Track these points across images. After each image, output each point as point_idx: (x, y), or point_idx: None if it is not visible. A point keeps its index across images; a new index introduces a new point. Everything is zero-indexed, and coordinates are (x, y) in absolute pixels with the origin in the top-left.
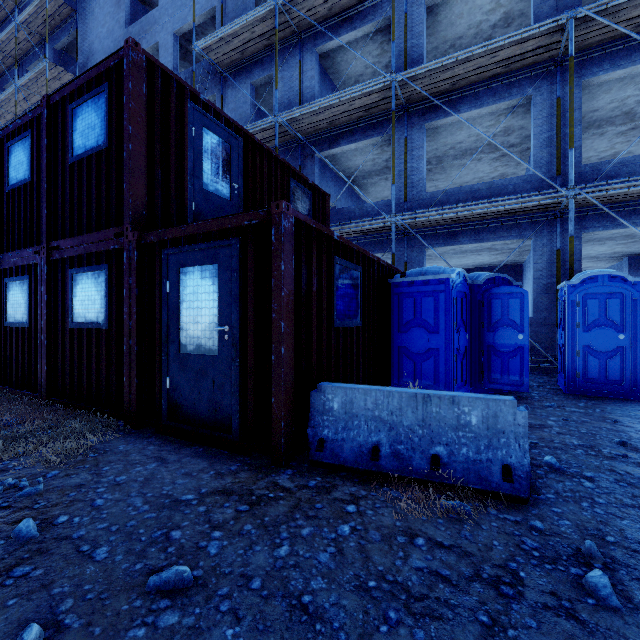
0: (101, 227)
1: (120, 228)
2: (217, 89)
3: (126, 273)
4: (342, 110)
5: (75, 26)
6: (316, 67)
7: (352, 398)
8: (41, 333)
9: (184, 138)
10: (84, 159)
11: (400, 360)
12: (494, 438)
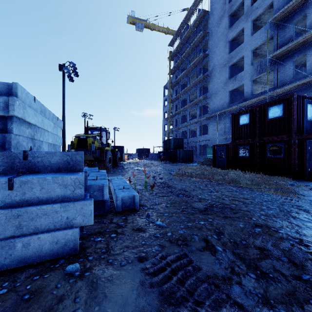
0: (280, 134)
1: (289, 135)
2: (273, 66)
3: (292, 145)
4: None
5: (207, 59)
6: None
7: None
8: (256, 158)
9: (303, 109)
10: (273, 119)
11: None
12: None
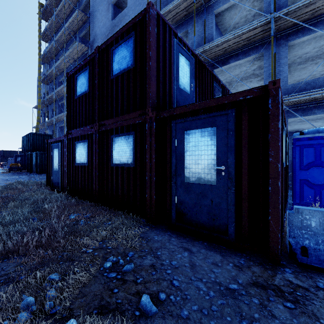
0: (129, 111)
1: (142, 110)
2: None
3: (147, 135)
4: (233, 42)
5: (88, 24)
6: (214, 21)
7: None
8: (95, 169)
9: (171, 58)
10: (119, 76)
11: (301, 188)
12: None
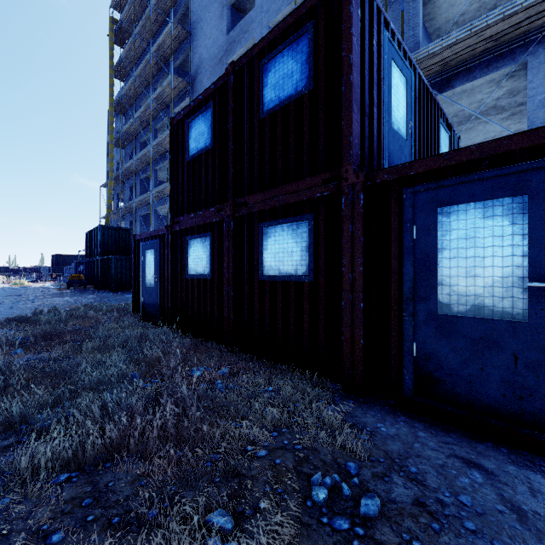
0: (299, 176)
1: (331, 172)
2: None
3: (345, 220)
4: (465, 45)
5: (188, 45)
6: (420, 13)
7: None
8: (227, 285)
9: (381, 70)
10: (278, 111)
11: None
12: None
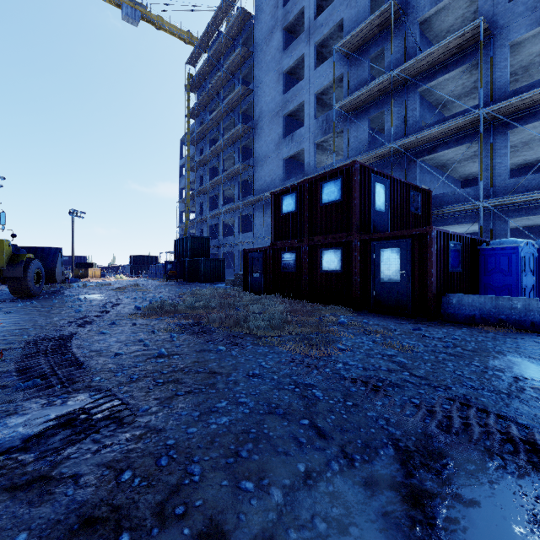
0: (337, 232)
1: (349, 233)
2: (344, 125)
3: (353, 251)
4: (439, 132)
5: (251, 98)
6: (417, 101)
7: (462, 298)
8: (304, 274)
9: (369, 190)
10: (328, 205)
11: (485, 291)
12: (528, 313)
